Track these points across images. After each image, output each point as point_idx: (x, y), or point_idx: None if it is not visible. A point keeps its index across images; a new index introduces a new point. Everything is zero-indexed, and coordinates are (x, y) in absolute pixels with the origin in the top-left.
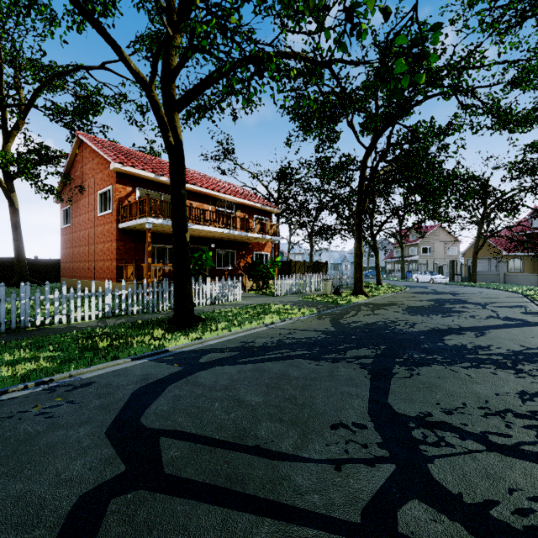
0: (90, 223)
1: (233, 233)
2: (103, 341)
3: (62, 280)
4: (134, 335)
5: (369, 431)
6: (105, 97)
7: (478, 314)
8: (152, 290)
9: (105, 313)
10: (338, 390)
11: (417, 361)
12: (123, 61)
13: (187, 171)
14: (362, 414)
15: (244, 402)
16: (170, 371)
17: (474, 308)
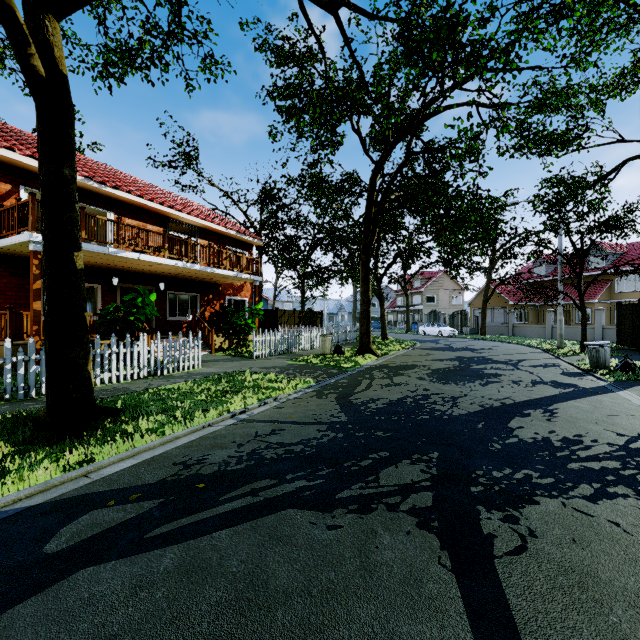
0: None
1: (191, 267)
2: None
3: None
4: None
5: None
6: None
7: (520, 379)
8: (25, 358)
9: None
10: None
11: (506, 488)
12: None
13: (122, 175)
14: None
15: None
16: None
17: (507, 369)
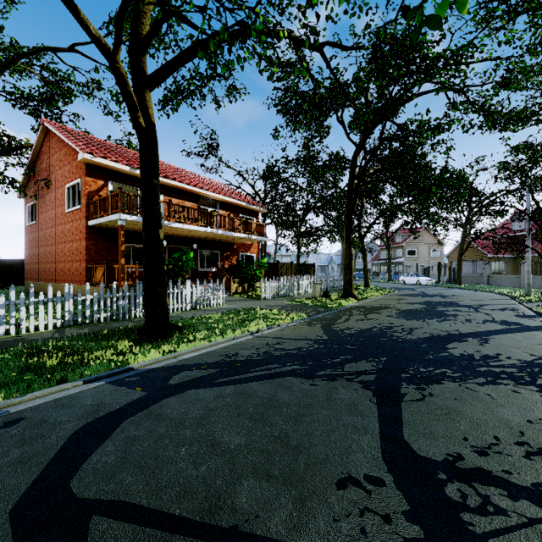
0: (57, 220)
1: (216, 232)
2: (52, 358)
3: (27, 283)
4: (94, 349)
5: (389, 490)
6: (77, 84)
7: (474, 318)
8: (123, 294)
9: (65, 321)
10: (340, 422)
11: (425, 376)
12: (79, 23)
13: (167, 166)
14: (375, 459)
15: (220, 445)
16: (129, 399)
17: (467, 311)
